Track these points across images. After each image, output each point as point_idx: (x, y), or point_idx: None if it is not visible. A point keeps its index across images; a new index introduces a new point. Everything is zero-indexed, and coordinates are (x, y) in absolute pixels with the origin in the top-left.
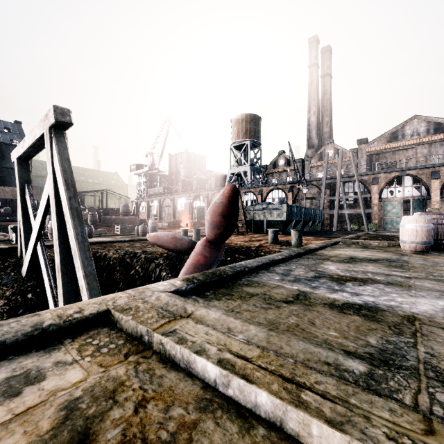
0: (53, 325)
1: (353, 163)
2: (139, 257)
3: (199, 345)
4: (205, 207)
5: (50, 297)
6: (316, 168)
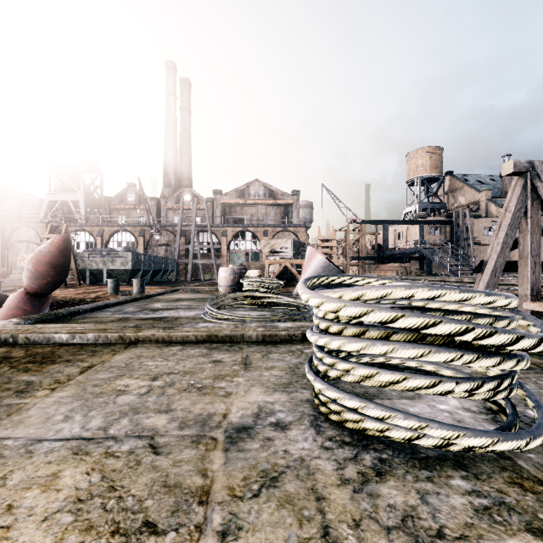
0: None
1: (207, 213)
2: None
3: (55, 332)
4: None
5: None
6: (173, 211)
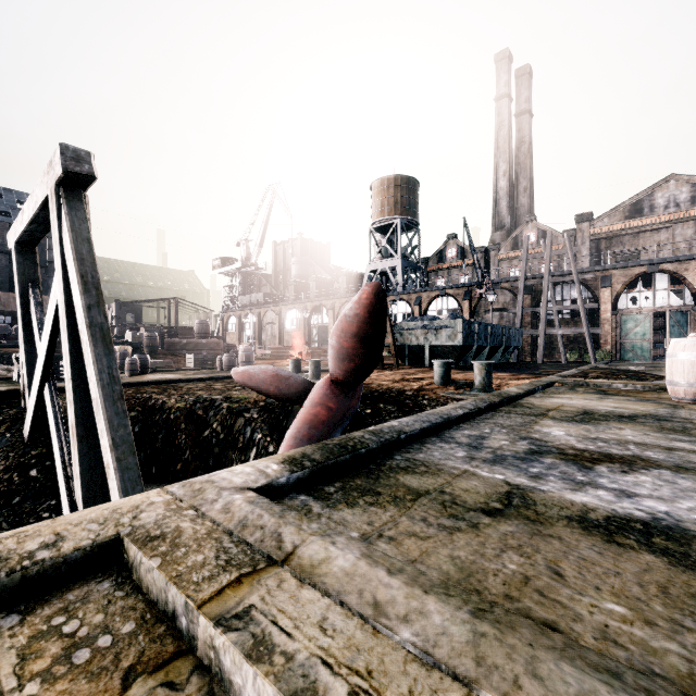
0: None
1: (570, 252)
2: (218, 407)
3: (302, 671)
4: (329, 324)
5: (62, 478)
6: (508, 261)
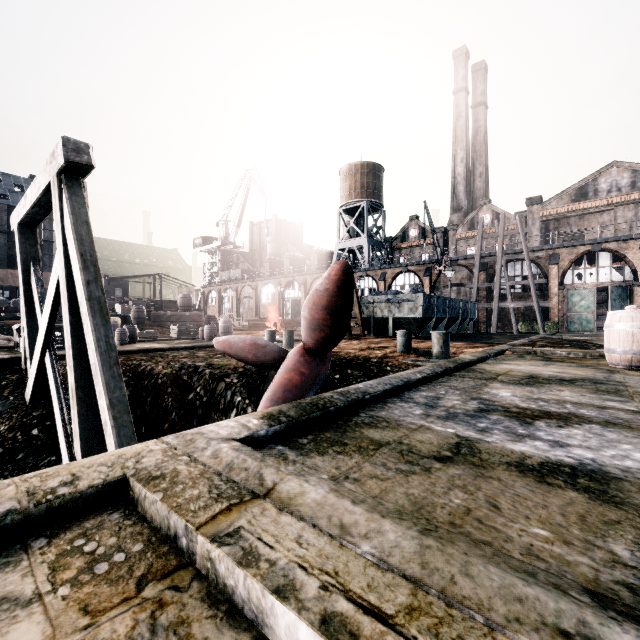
0: (14, 513)
1: (521, 233)
2: (201, 372)
3: (283, 573)
4: (301, 298)
5: (62, 436)
6: (465, 240)
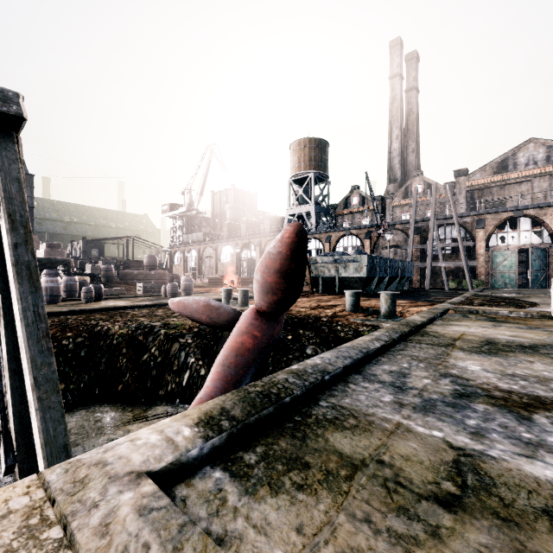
0: None
1: (451, 200)
2: (156, 333)
3: None
4: (256, 258)
5: None
6: (400, 207)
